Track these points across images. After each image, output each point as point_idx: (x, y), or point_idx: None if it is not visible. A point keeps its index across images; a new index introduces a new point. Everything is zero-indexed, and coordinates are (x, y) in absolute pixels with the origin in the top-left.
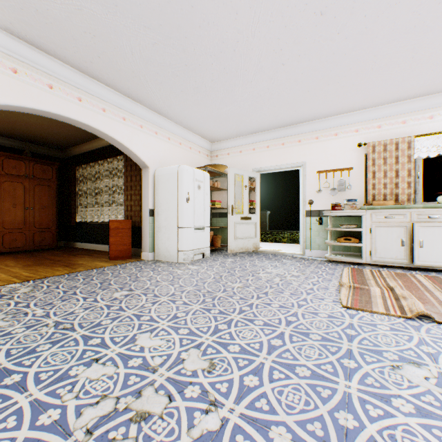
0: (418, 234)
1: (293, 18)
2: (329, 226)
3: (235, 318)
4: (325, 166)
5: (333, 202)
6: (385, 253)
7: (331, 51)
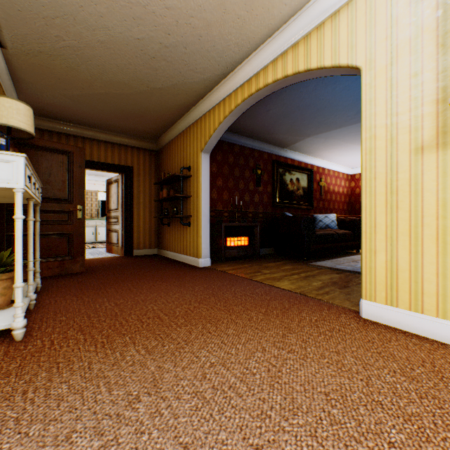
0: (99, 229)
1: None
2: None
3: None
4: None
5: None
6: (87, 238)
7: None
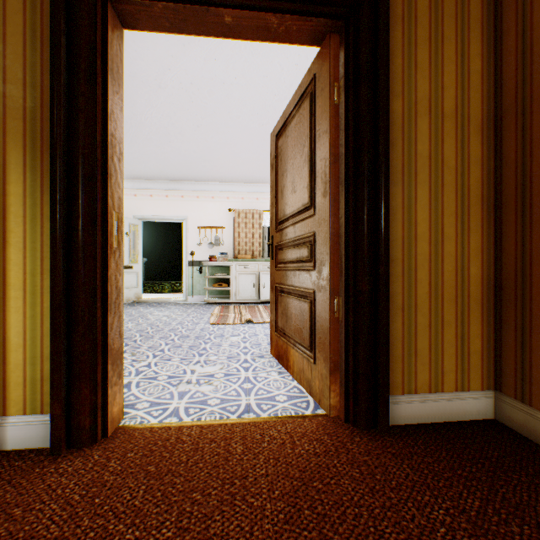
0: (263, 279)
1: (179, 122)
2: (207, 274)
3: (139, 338)
4: (205, 222)
5: (211, 255)
6: (244, 294)
7: (206, 146)
